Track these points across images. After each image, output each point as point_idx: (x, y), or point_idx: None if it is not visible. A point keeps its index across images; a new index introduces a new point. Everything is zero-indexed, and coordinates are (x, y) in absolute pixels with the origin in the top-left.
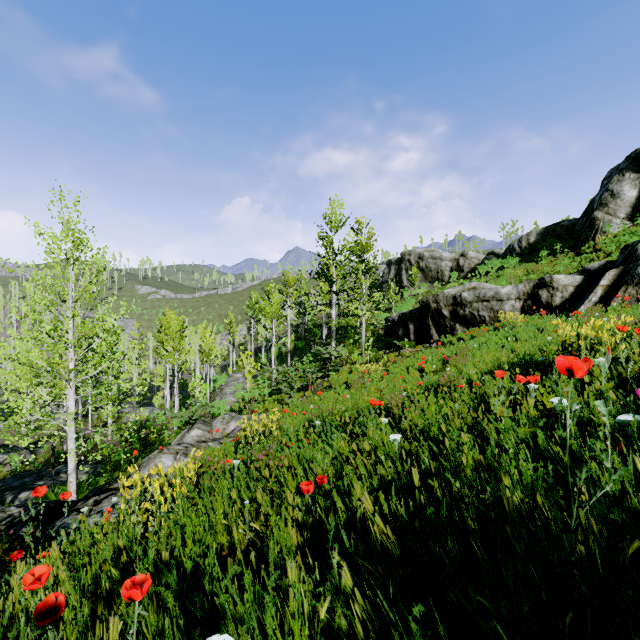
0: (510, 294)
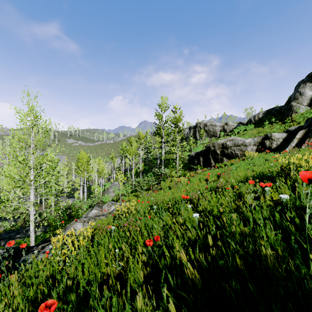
0: (250, 142)
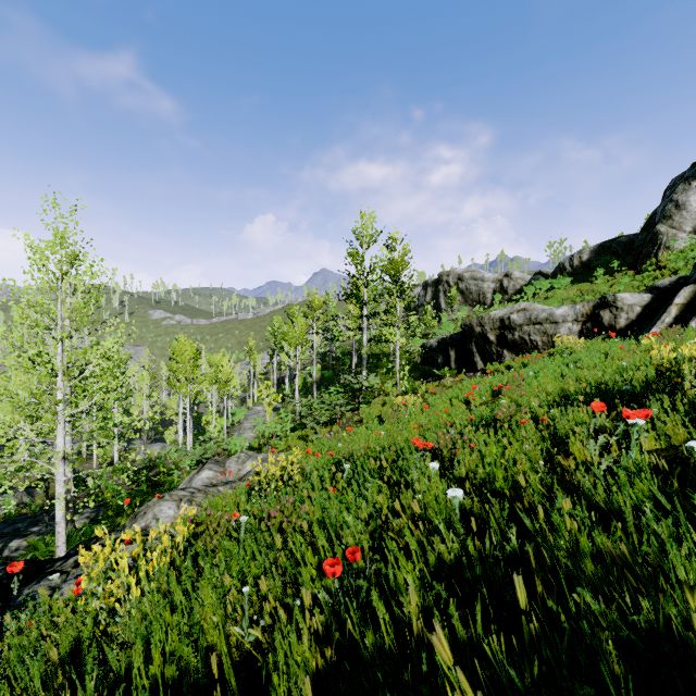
0: (566, 316)
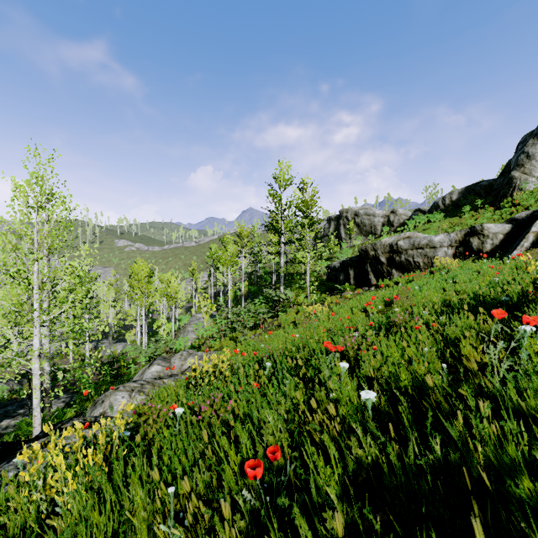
0: (443, 242)
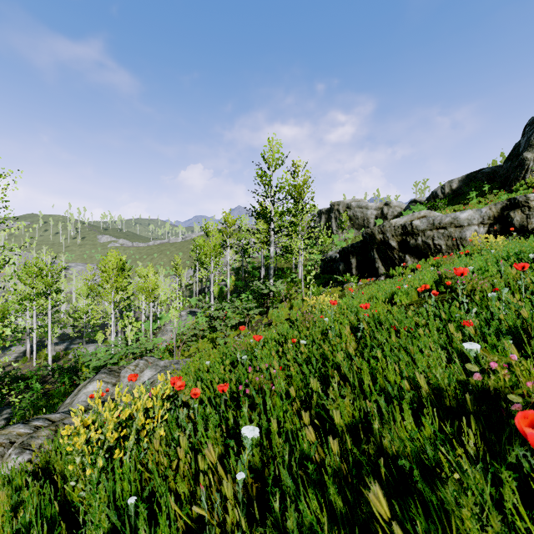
0: (472, 219)
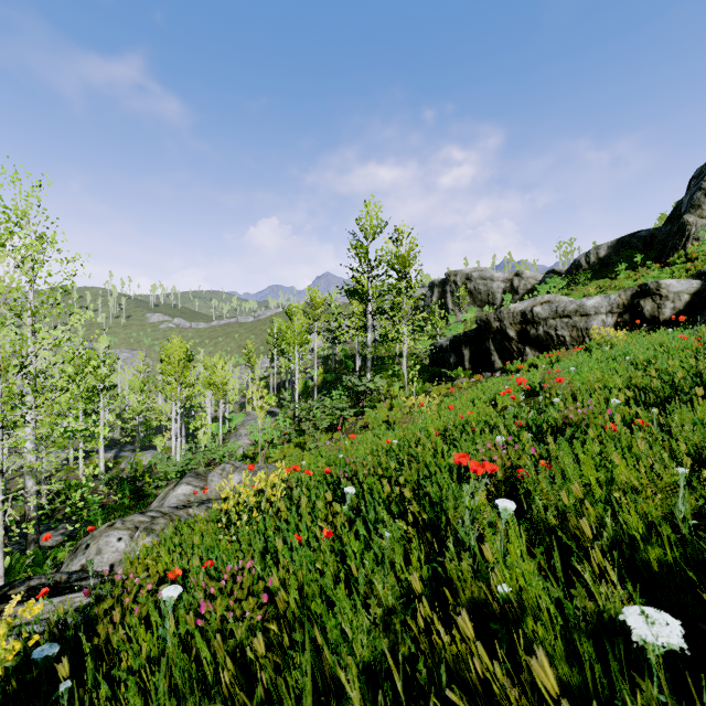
0: (599, 307)
